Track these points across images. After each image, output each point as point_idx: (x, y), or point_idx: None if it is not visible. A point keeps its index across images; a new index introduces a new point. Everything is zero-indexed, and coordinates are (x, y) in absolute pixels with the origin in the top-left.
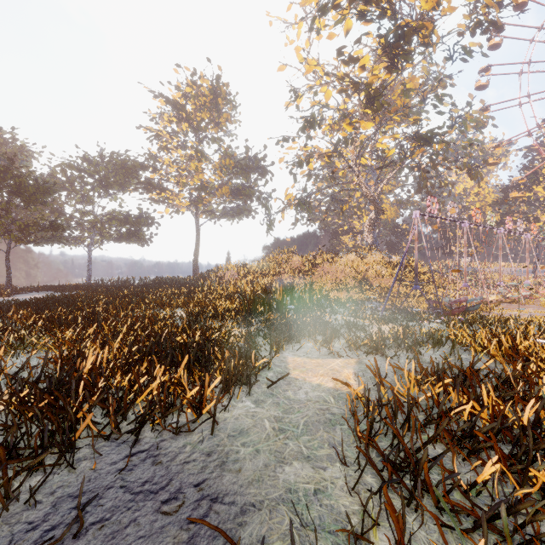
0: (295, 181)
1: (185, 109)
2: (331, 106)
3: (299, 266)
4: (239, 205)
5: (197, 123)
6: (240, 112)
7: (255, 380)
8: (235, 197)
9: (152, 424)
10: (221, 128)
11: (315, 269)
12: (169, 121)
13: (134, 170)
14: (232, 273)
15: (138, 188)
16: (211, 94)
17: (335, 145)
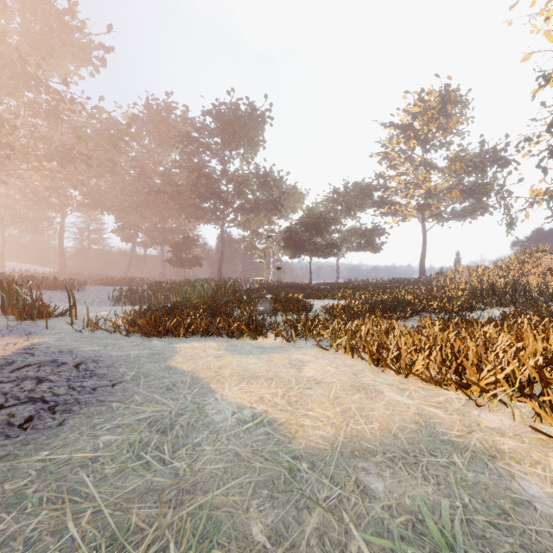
0: (545, 174)
1: (412, 129)
2: None
3: (552, 266)
4: (472, 204)
5: (424, 137)
6: (473, 108)
7: (475, 311)
8: (466, 197)
9: (436, 313)
10: (450, 132)
11: None
12: (397, 143)
13: (370, 193)
14: (462, 275)
15: (372, 207)
16: (439, 103)
17: None
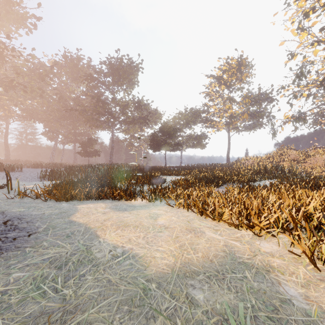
0: (292, 107)
1: (223, 79)
2: (320, 56)
3: (295, 157)
4: (254, 122)
5: (229, 84)
6: (255, 69)
7: (256, 182)
8: (251, 118)
9: (235, 183)
10: (243, 82)
11: (308, 159)
12: (214, 86)
13: (199, 114)
14: (249, 161)
15: (200, 122)
16: (237, 65)
17: (321, 82)
